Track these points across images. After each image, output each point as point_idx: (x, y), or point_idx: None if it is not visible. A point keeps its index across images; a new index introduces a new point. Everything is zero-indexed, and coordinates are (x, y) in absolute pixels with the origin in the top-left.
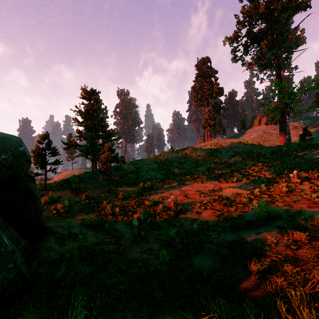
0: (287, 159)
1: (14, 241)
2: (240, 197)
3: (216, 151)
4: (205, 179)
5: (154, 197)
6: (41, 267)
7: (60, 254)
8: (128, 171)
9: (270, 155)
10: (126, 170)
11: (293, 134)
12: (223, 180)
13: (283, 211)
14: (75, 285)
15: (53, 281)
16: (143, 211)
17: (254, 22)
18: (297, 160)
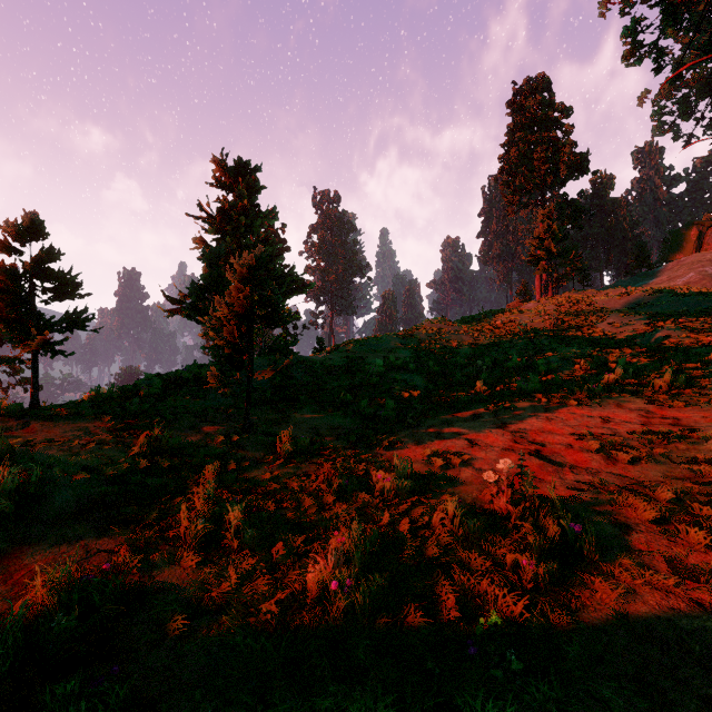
0: None
1: None
2: None
3: (584, 317)
4: (586, 393)
5: (410, 455)
6: None
7: None
8: (327, 368)
9: None
10: (321, 364)
11: None
12: (665, 397)
13: None
14: None
15: None
16: (358, 550)
17: None
18: None
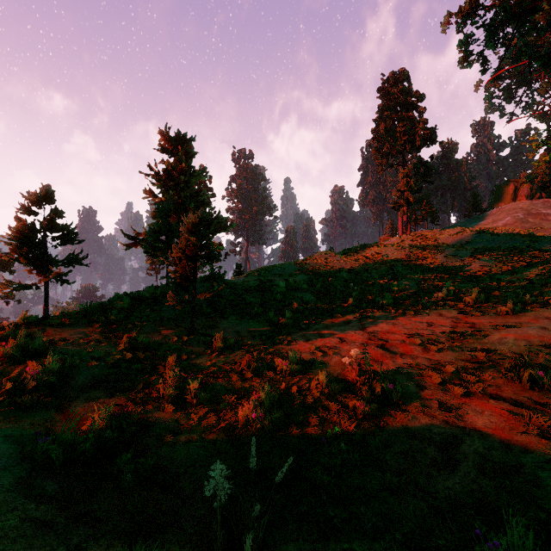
0: None
1: None
2: None
3: (429, 250)
4: (421, 306)
5: (301, 348)
6: None
7: None
8: (245, 288)
9: None
10: (241, 285)
11: None
12: (470, 309)
13: None
14: None
15: None
16: (267, 398)
17: None
18: None
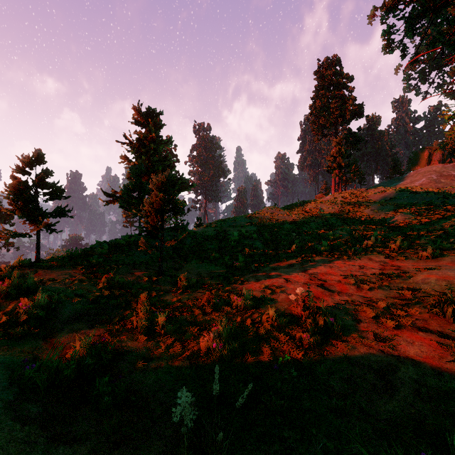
0: None
1: None
2: None
3: (358, 206)
4: (353, 252)
5: (252, 287)
6: None
7: None
8: (204, 237)
9: None
10: (201, 235)
11: None
12: (395, 254)
13: None
14: None
15: None
16: (225, 330)
17: None
18: None
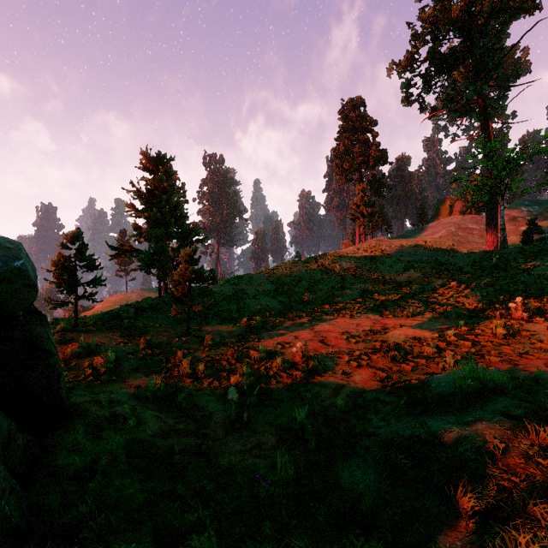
0: (502, 275)
1: (2, 440)
2: (420, 344)
3: (374, 261)
4: (356, 311)
5: (267, 344)
6: (50, 491)
7: (92, 459)
8: (222, 297)
9: (471, 268)
10: (219, 294)
11: (509, 231)
12: (388, 313)
13: (509, 379)
14: (112, 534)
15: (67, 527)
16: (247, 371)
17: (442, 35)
18: (521, 278)
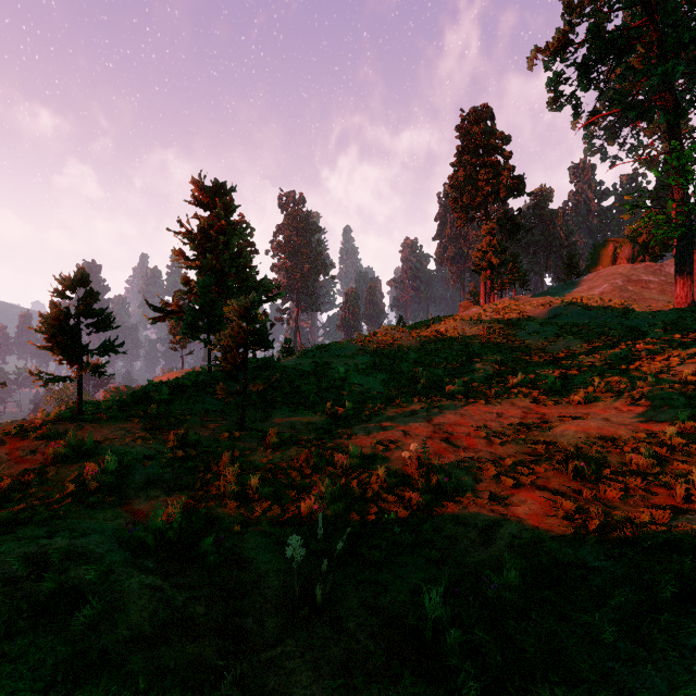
0: None
1: None
2: (618, 449)
3: (511, 325)
4: (494, 395)
5: (362, 442)
6: None
7: None
8: (298, 373)
9: (663, 332)
10: (293, 369)
11: None
12: (544, 398)
13: None
14: None
15: None
16: (328, 492)
17: (609, 5)
18: None
